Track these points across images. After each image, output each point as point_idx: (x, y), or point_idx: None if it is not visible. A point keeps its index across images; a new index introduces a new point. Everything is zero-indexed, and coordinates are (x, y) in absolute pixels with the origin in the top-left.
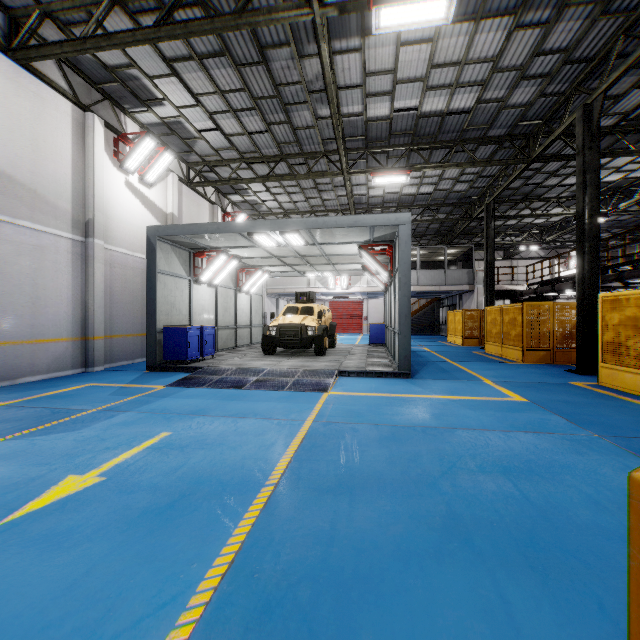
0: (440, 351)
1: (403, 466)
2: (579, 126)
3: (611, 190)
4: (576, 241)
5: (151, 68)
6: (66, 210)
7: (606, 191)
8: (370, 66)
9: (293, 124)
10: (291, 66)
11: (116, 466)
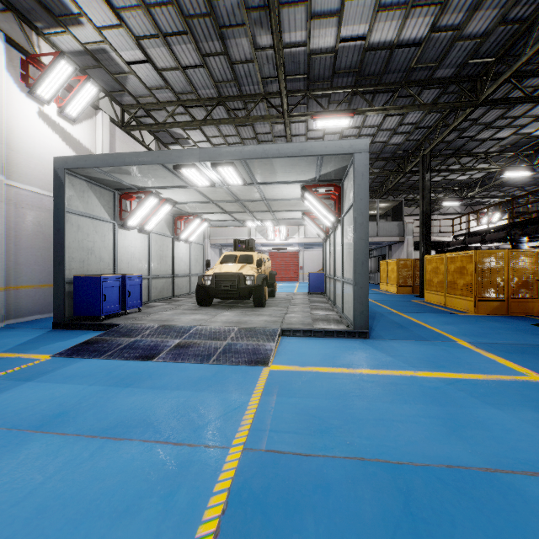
0: (379, 300)
1: None
2: None
3: (537, 145)
4: None
5: None
6: None
7: (532, 146)
8: None
9: (230, 56)
10: None
11: None
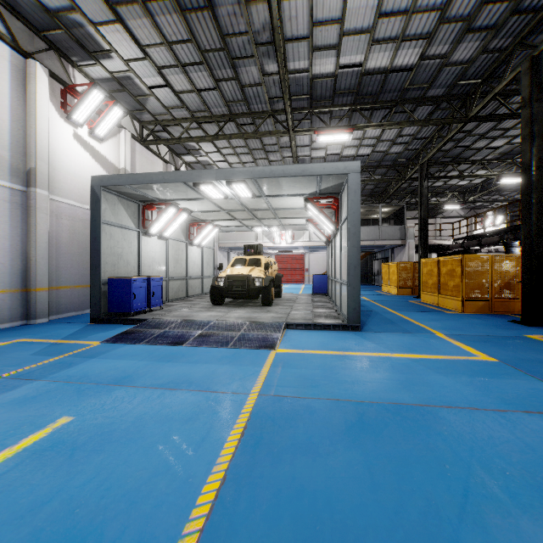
0: (379, 300)
1: (392, 491)
2: (524, 78)
3: None
4: (521, 193)
5: (94, 14)
6: (4, 157)
7: None
8: (317, 15)
9: (241, 81)
10: (237, 14)
11: None
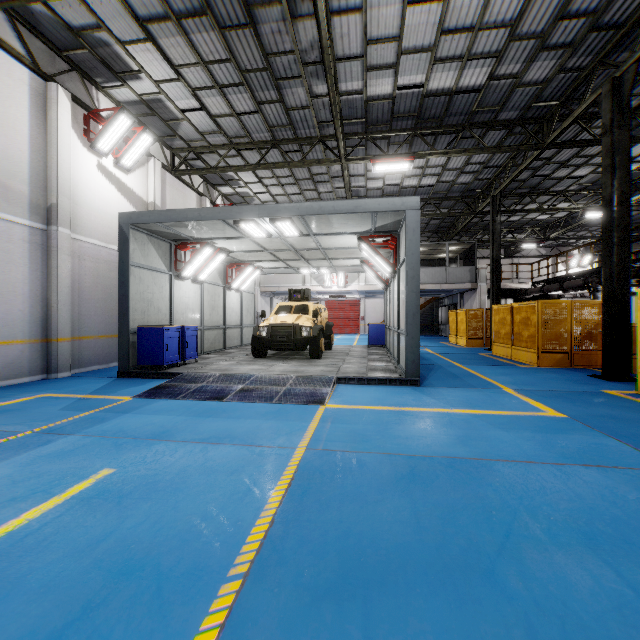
0: (444, 353)
1: (437, 532)
2: (605, 102)
3: None
4: (602, 231)
5: (122, 32)
6: (23, 192)
7: None
8: (372, 32)
9: (286, 104)
10: (282, 31)
11: (9, 536)
